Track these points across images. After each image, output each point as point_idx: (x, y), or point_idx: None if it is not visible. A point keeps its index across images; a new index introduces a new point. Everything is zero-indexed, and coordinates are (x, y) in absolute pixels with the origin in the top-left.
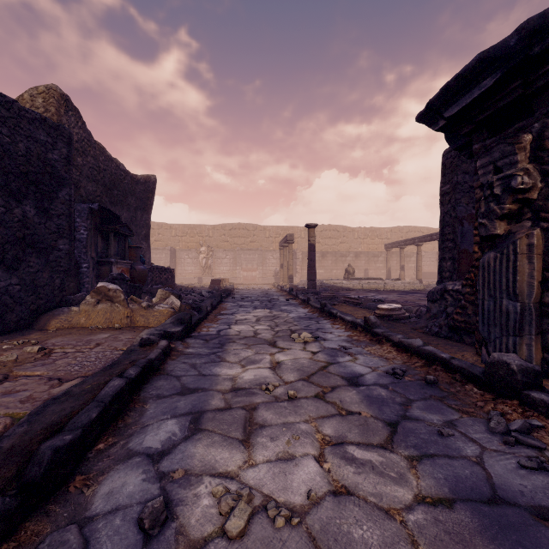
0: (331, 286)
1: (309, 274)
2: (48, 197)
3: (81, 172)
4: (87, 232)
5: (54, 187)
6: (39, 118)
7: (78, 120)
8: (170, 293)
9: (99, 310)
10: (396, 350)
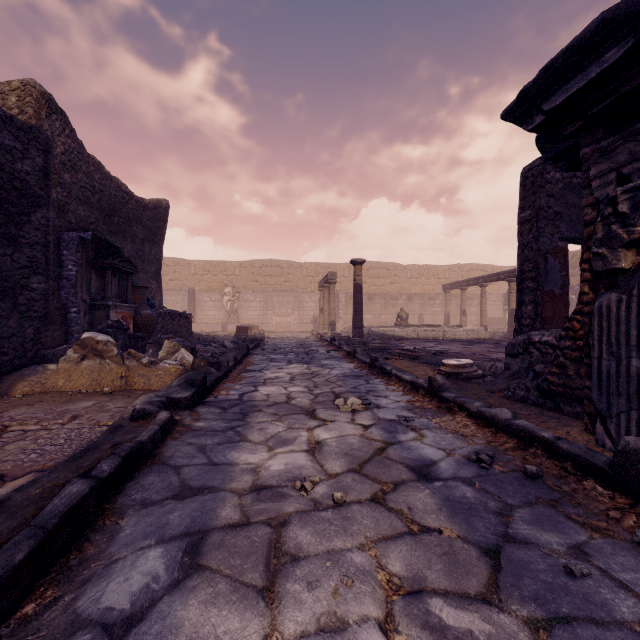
0: (381, 335)
1: (354, 321)
2: (16, 221)
3: (69, 193)
4: (76, 268)
5: (25, 208)
6: (3, 116)
7: (65, 126)
8: (180, 346)
9: (84, 369)
10: (475, 423)
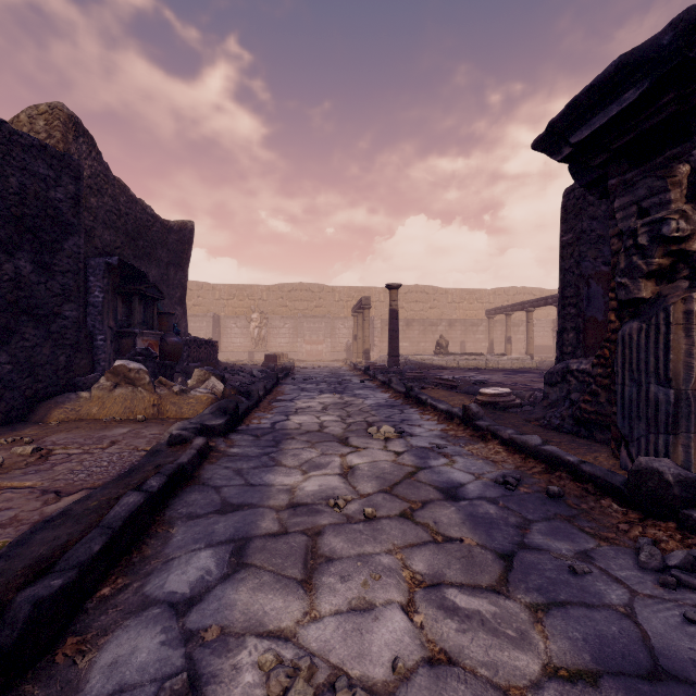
0: (418, 364)
1: (390, 349)
2: (50, 249)
3: (95, 217)
4: (103, 295)
5: (58, 235)
6: (38, 145)
7: (91, 149)
8: (210, 374)
9: (117, 397)
10: (506, 450)
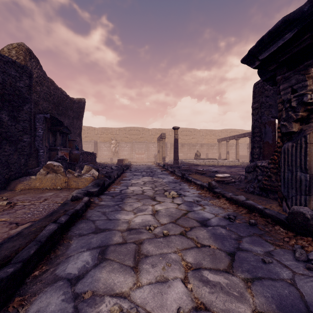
0: (187, 163)
1: (174, 156)
2: (17, 109)
3: (39, 96)
4: (42, 131)
5: (20, 103)
6: (11, 61)
7: (37, 64)
8: (92, 168)
9: (48, 178)
10: (229, 202)
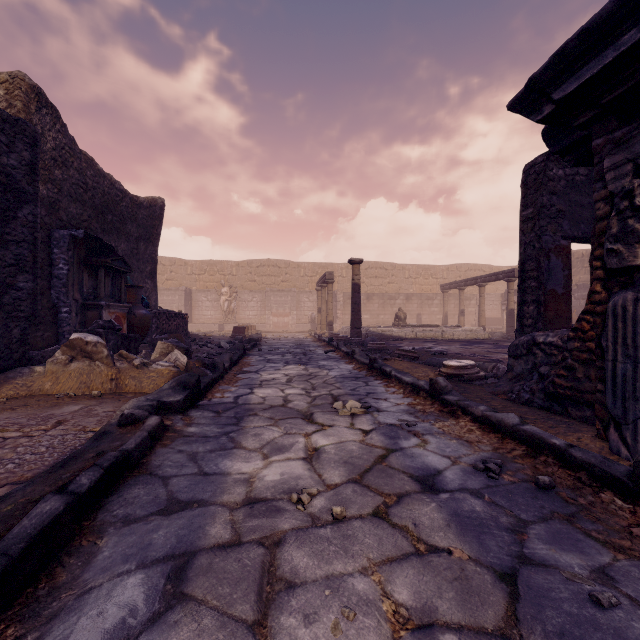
0: (379, 335)
1: (353, 321)
2: (1, 217)
3: (60, 189)
4: (67, 267)
5: (11, 203)
6: None
7: (56, 121)
8: (173, 347)
9: (72, 371)
10: (479, 428)
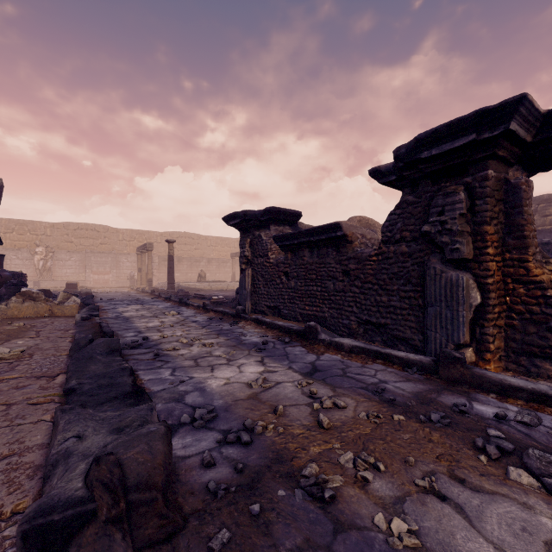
0: (187, 288)
1: (169, 279)
2: None
3: None
4: None
5: None
6: None
7: None
8: (71, 295)
9: (28, 306)
10: (215, 313)
